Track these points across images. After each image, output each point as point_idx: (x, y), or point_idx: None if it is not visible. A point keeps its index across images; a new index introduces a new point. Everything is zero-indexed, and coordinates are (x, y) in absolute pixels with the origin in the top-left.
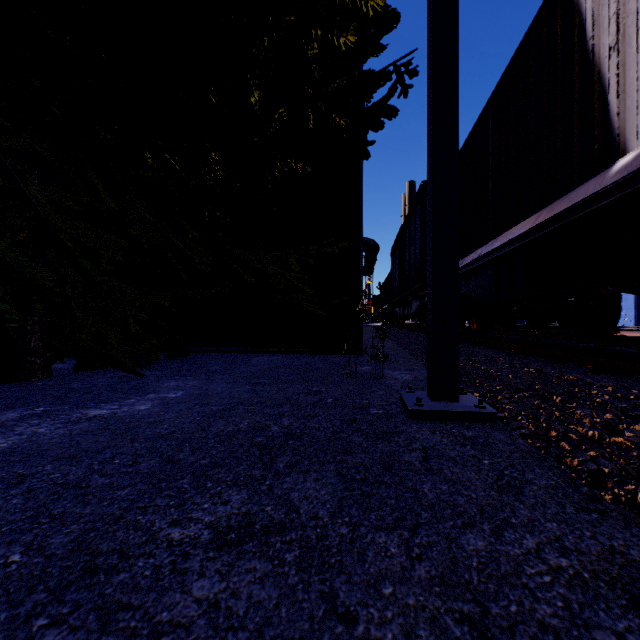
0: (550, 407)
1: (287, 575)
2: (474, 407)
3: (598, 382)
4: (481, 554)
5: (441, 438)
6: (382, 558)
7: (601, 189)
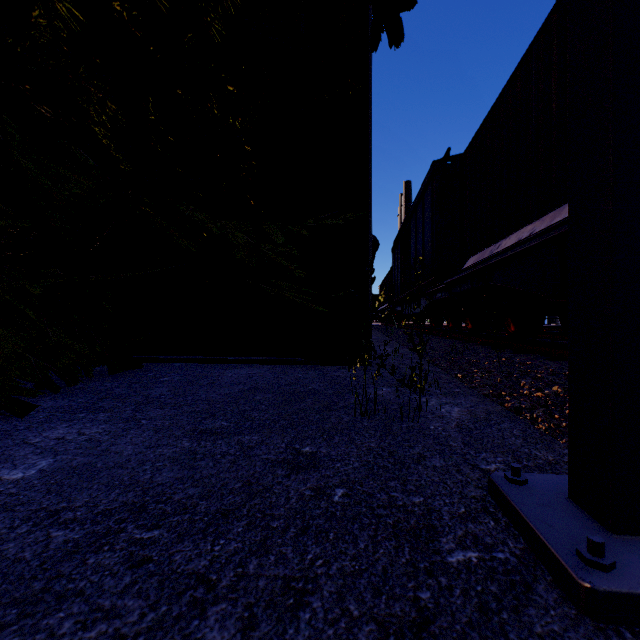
0: None
1: None
2: None
3: None
4: None
5: None
6: None
7: None
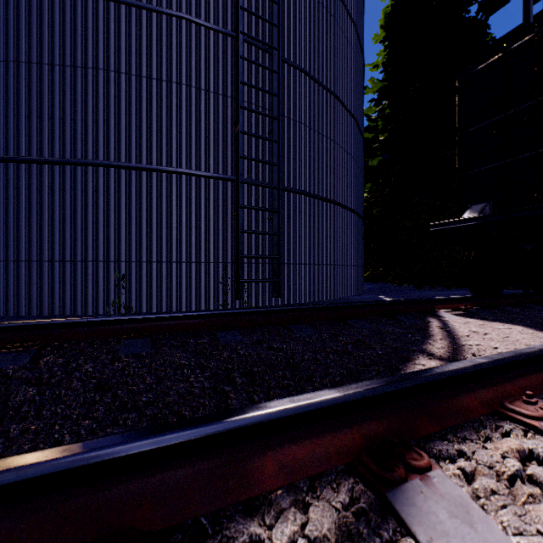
0: None
1: None
2: None
3: None
4: None
5: None
6: None
7: None
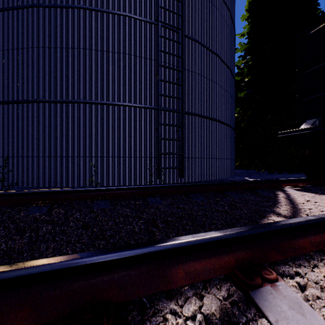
0: None
1: None
2: None
3: None
4: None
5: None
6: None
7: None
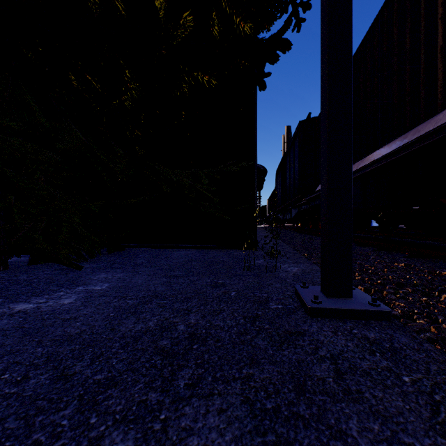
0: (442, 306)
1: None
2: (369, 305)
3: None
4: None
5: (346, 341)
6: None
7: None
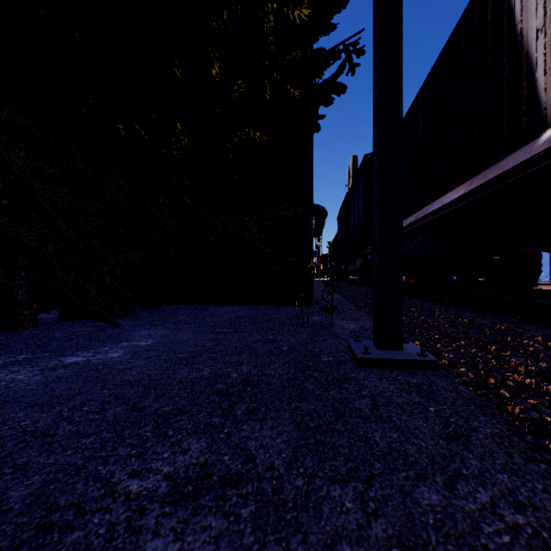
0: (487, 355)
1: (242, 534)
2: (417, 355)
3: (528, 332)
4: (436, 510)
5: (388, 385)
6: (338, 514)
7: (530, 157)
